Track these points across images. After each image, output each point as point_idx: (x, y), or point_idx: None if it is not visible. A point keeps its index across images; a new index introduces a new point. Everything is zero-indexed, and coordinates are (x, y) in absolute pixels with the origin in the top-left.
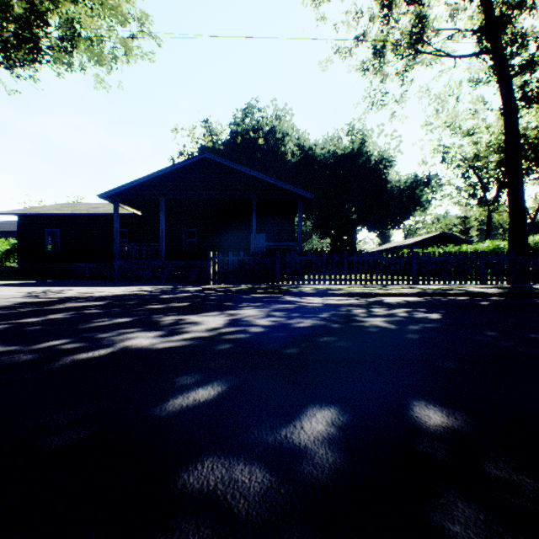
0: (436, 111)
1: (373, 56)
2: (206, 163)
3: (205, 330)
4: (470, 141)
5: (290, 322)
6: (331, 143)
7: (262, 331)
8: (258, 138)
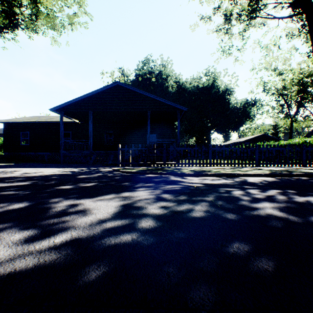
0: (265, 55)
1: (224, 21)
2: (118, 89)
3: (88, 225)
4: (280, 78)
5: (181, 209)
6: (195, 80)
7: (153, 227)
8: (151, 78)
